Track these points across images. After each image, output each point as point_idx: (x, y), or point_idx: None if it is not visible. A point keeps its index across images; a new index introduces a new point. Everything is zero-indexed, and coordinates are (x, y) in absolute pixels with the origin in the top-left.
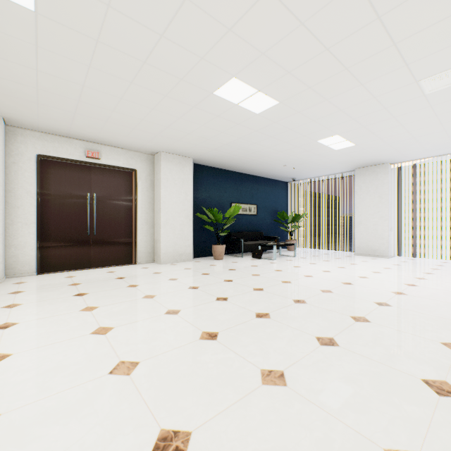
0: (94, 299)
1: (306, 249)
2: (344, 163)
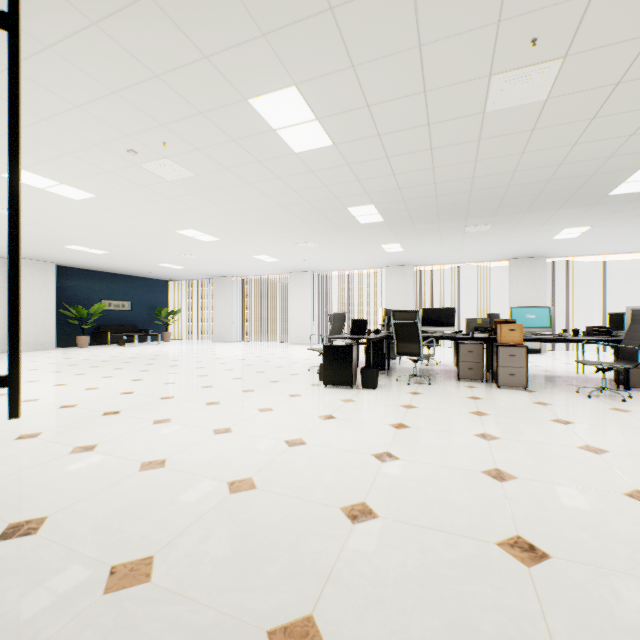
0: None
1: (186, 340)
2: (198, 274)
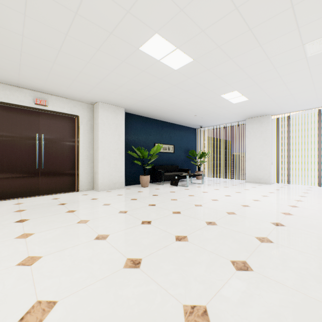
0: (32, 226)
1: (210, 178)
2: (238, 114)
